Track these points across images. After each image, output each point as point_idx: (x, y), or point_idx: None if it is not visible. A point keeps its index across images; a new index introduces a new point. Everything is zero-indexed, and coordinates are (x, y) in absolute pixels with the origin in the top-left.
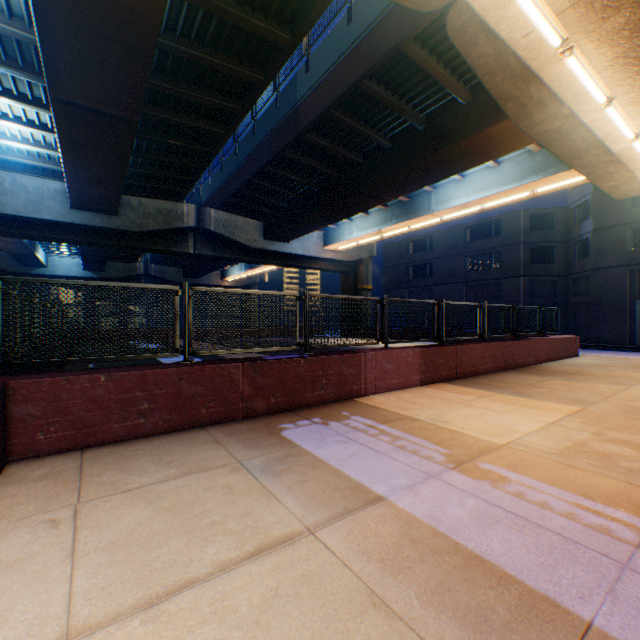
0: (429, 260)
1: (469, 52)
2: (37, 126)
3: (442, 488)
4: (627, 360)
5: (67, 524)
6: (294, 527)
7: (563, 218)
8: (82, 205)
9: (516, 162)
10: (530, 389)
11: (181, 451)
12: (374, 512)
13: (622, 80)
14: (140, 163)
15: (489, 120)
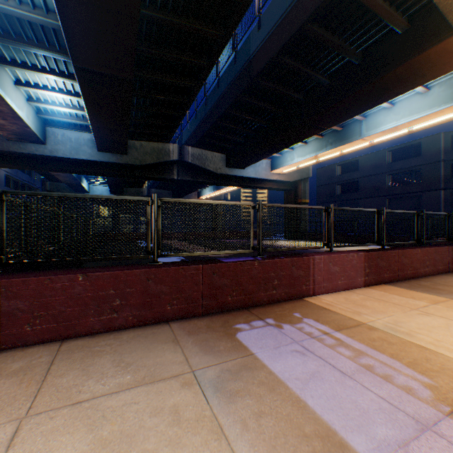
0: (355, 179)
1: None
2: (73, 94)
3: None
4: None
5: None
6: None
7: None
8: (104, 148)
9: (447, 85)
10: None
11: (142, 351)
12: None
13: None
14: (139, 116)
15: (428, 42)
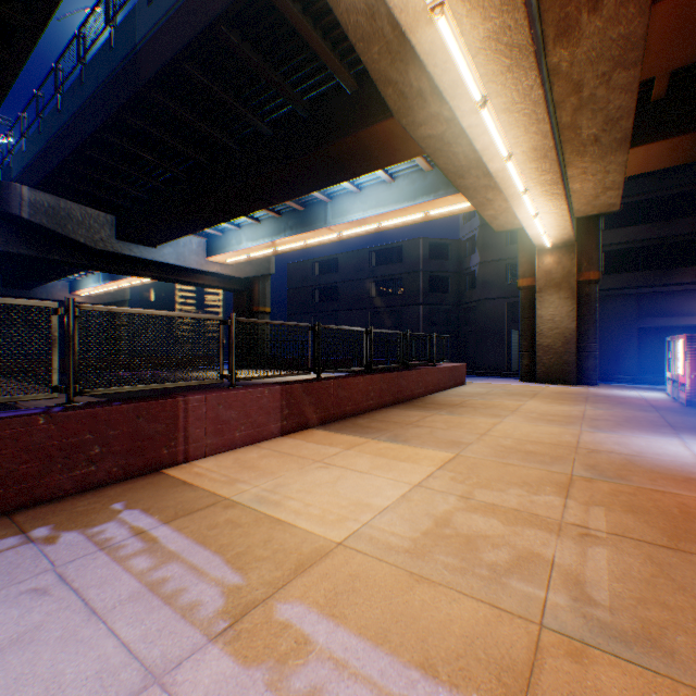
0: (336, 283)
1: None
2: None
3: None
4: (504, 387)
5: None
6: None
7: (457, 250)
8: None
9: (410, 180)
10: (410, 430)
11: None
12: None
13: (496, 75)
14: None
15: (376, 116)
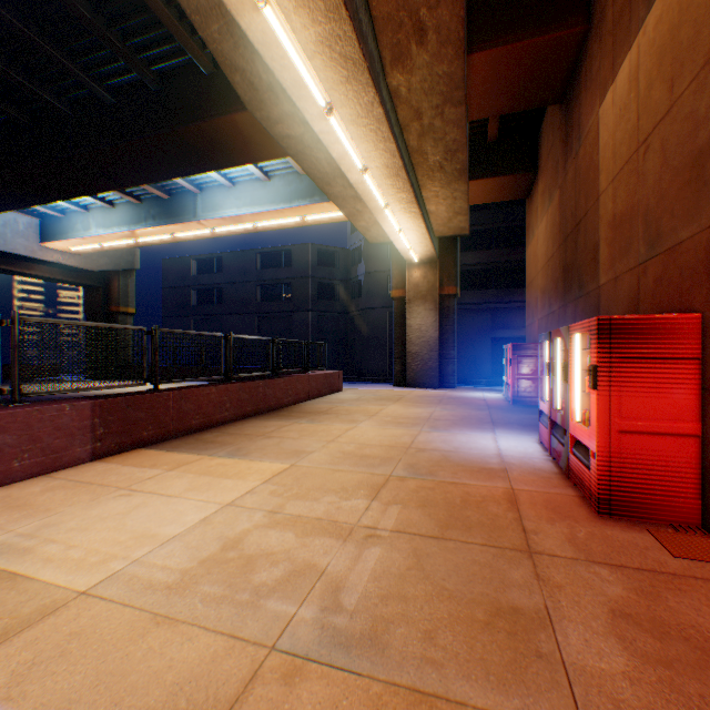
0: (220, 284)
1: None
2: None
3: None
4: (377, 392)
5: None
6: None
7: (345, 259)
8: None
9: (287, 181)
10: (258, 442)
11: None
12: None
13: (337, 84)
14: None
15: (235, 105)
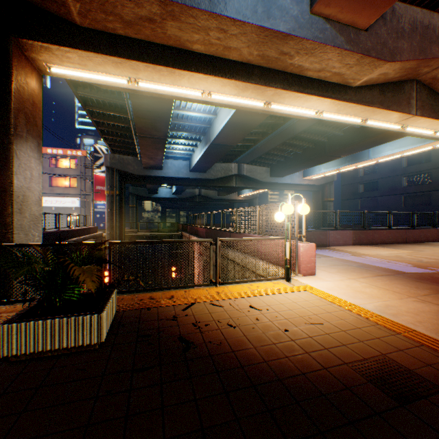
0: (375, 179)
1: None
2: (190, 145)
3: (347, 257)
4: None
5: None
6: None
7: None
8: (194, 170)
9: None
10: (403, 248)
11: None
12: (330, 257)
13: (436, 128)
14: None
15: None
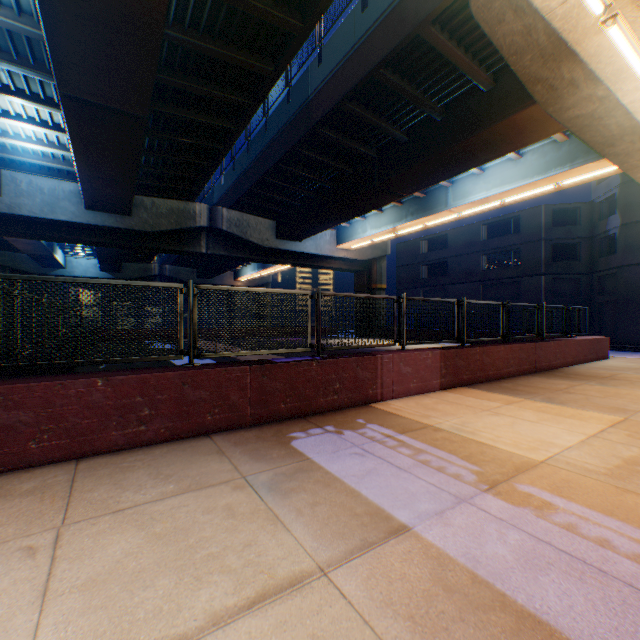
0: (445, 258)
1: (495, 30)
2: (50, 126)
3: (476, 516)
4: None
5: (45, 553)
6: (303, 565)
7: (587, 213)
8: (96, 206)
9: (540, 153)
10: (561, 395)
11: (182, 463)
12: (398, 547)
13: None
14: (152, 162)
15: (513, 107)
